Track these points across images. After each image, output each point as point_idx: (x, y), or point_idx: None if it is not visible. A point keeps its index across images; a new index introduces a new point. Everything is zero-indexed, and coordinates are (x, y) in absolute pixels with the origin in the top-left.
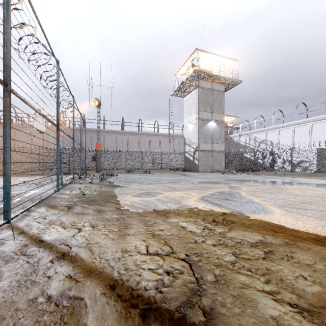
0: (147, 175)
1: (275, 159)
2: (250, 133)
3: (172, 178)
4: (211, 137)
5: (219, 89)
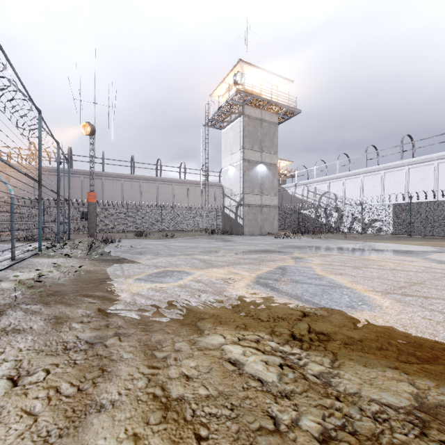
0: (169, 241)
1: (342, 217)
2: (309, 182)
3: (206, 245)
4: (260, 187)
5: (270, 120)
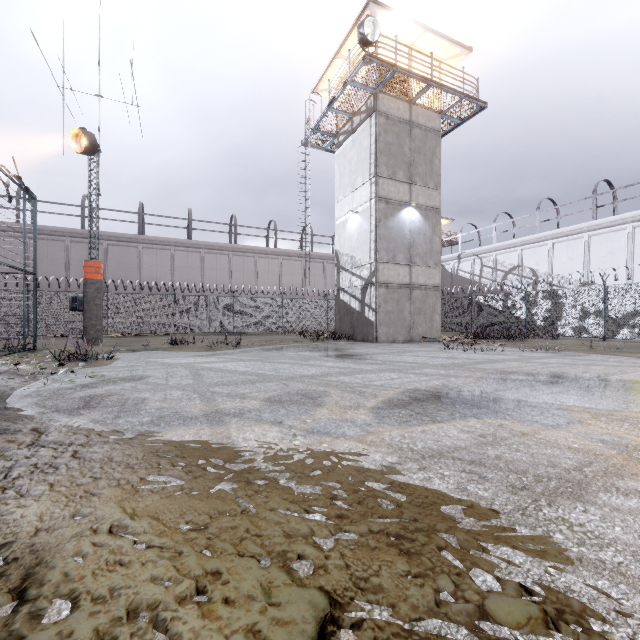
0: (222, 355)
1: (561, 308)
2: (484, 251)
3: (295, 370)
4: (407, 250)
5: (427, 124)
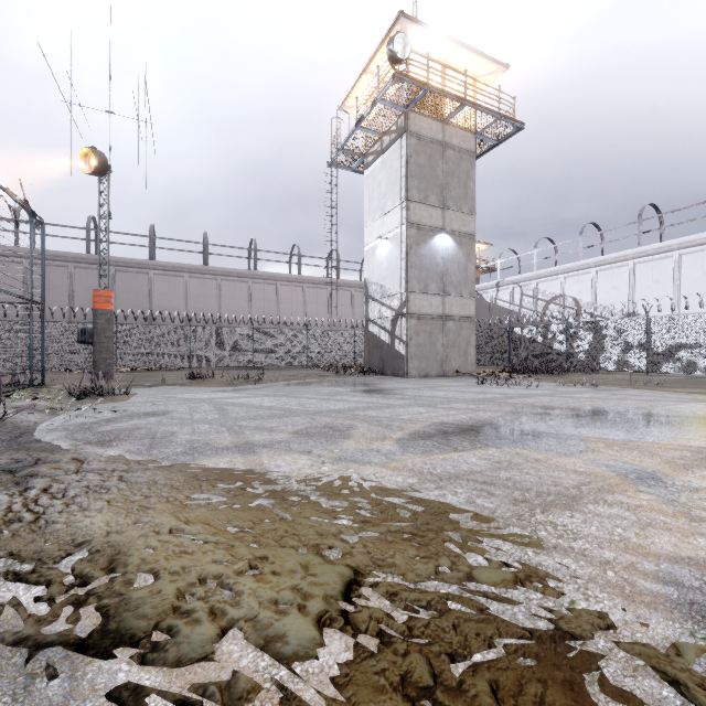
0: (245, 390)
1: (603, 340)
2: (524, 279)
3: (322, 405)
4: (440, 279)
5: (462, 145)
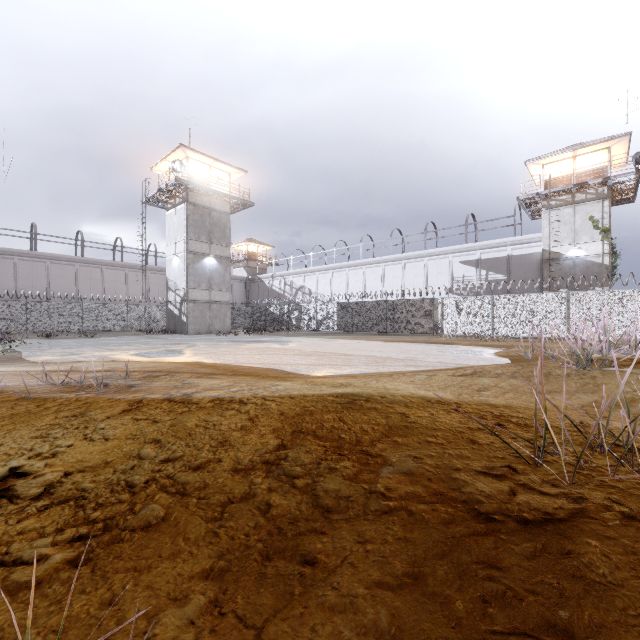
0: (87, 340)
1: (302, 314)
2: (286, 274)
3: (127, 342)
4: (208, 281)
5: (222, 209)
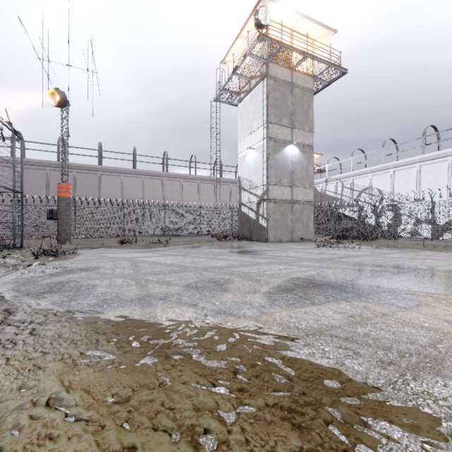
0: (156, 251)
1: (400, 217)
2: (344, 177)
3: (208, 263)
4: (290, 175)
5: (304, 85)
